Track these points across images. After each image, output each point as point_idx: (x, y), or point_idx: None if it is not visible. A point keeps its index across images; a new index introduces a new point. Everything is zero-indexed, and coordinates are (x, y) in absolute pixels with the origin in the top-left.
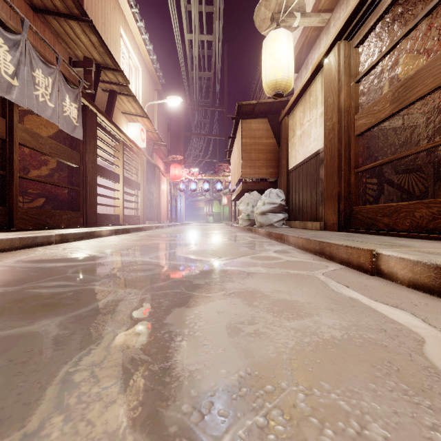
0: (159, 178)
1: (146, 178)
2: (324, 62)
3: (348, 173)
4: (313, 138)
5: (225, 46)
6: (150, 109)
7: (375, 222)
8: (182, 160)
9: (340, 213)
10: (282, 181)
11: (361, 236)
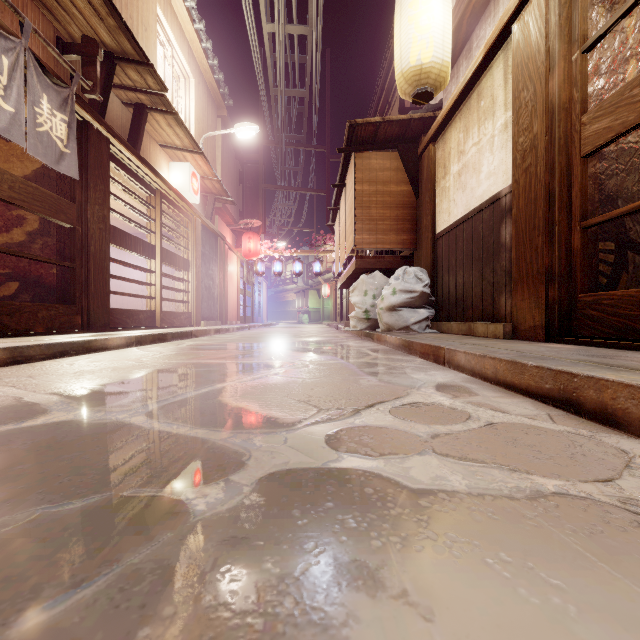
0: (224, 254)
1: (202, 253)
2: (511, 27)
3: (566, 230)
4: (487, 173)
5: (327, 52)
6: (209, 146)
7: (637, 325)
8: (260, 228)
9: (549, 306)
10: (424, 254)
11: (622, 354)
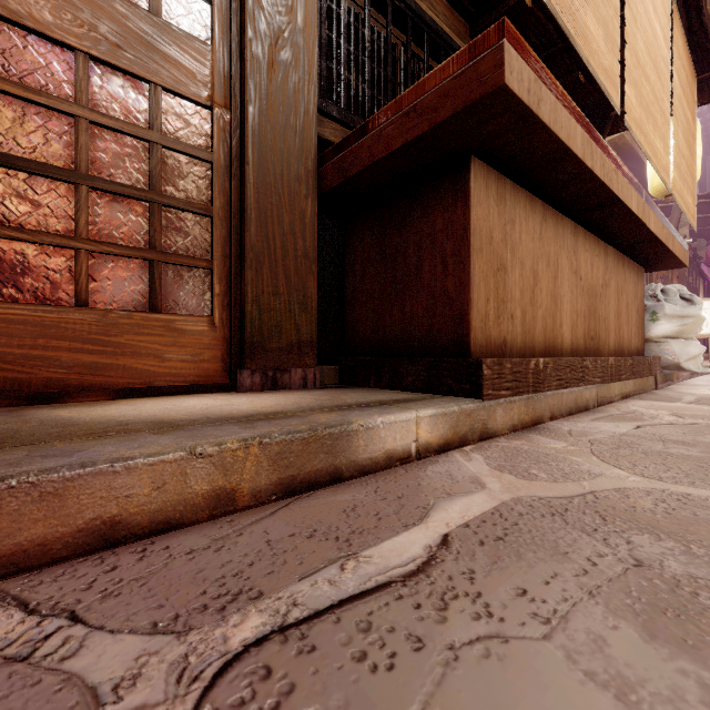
0: None
1: None
2: None
3: None
4: None
5: None
6: None
7: None
8: None
9: None
10: None
11: None
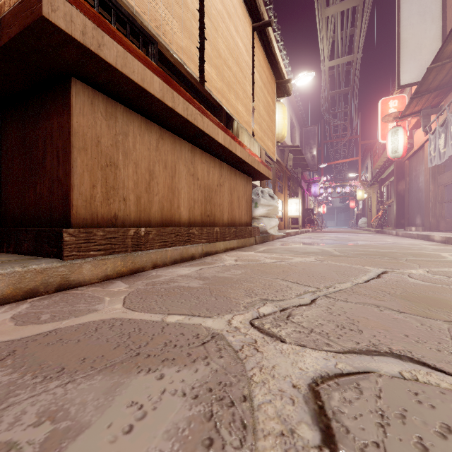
0: None
1: None
2: None
3: None
4: None
5: None
6: None
7: None
8: None
9: None
10: None
11: None
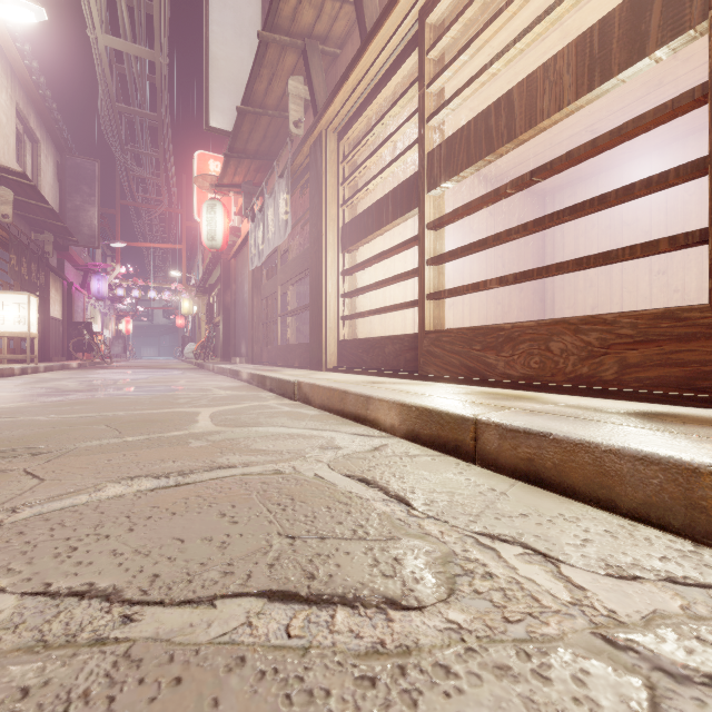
0: None
1: None
2: None
3: None
4: None
5: None
6: None
7: None
8: None
9: None
10: None
11: None
